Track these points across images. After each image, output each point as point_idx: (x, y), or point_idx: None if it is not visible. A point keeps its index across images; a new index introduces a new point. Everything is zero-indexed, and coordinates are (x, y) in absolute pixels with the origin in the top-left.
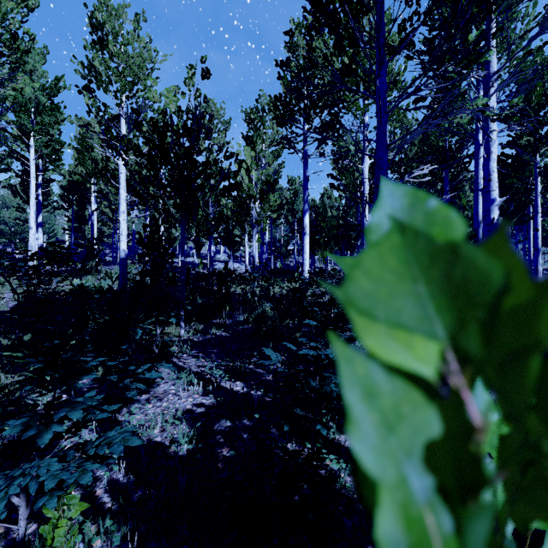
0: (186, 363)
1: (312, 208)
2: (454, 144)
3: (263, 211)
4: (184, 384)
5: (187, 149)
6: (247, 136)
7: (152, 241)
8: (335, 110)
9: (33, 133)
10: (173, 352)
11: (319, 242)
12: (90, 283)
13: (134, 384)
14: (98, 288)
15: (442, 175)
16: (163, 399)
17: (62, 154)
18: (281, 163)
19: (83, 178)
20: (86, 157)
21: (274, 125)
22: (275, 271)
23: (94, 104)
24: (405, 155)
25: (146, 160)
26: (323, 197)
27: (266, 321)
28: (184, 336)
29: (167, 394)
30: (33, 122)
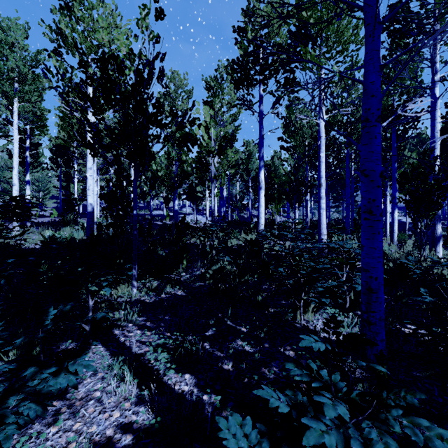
0: (128, 338)
1: (264, 167)
2: (402, 102)
3: (221, 166)
4: (115, 378)
5: (134, 87)
6: (207, 101)
7: (115, 195)
8: (291, 67)
9: (15, 99)
10: (118, 319)
11: (274, 196)
12: (62, 235)
13: (19, 407)
14: (70, 240)
15: (386, 134)
16: (78, 411)
17: (46, 121)
18: (237, 126)
19: (65, 142)
20: (67, 124)
21: (231, 91)
22: (232, 222)
23: (61, 65)
24: (352, 116)
25: (89, 101)
26: (273, 158)
27: (224, 278)
28: (136, 296)
29: (88, 399)
30: (16, 89)
